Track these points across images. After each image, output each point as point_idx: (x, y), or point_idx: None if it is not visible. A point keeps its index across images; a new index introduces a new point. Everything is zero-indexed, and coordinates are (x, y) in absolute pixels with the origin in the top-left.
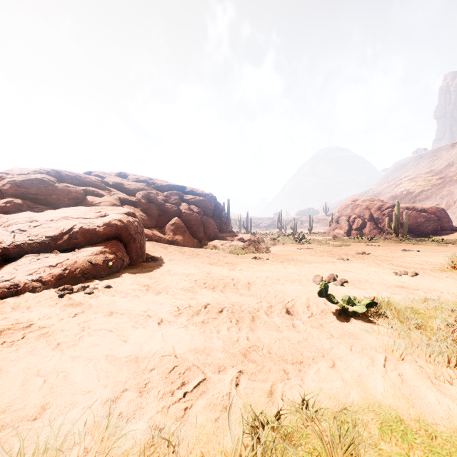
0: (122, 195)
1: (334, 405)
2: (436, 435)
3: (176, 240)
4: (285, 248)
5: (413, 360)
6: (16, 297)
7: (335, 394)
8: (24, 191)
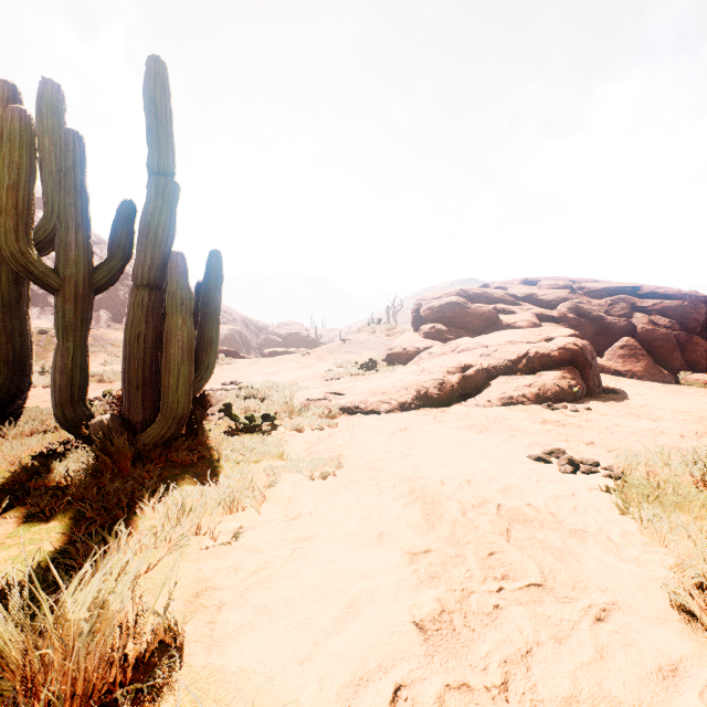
0: (537, 310)
1: None
2: None
3: (628, 371)
4: None
5: None
6: (514, 406)
7: None
8: (441, 315)
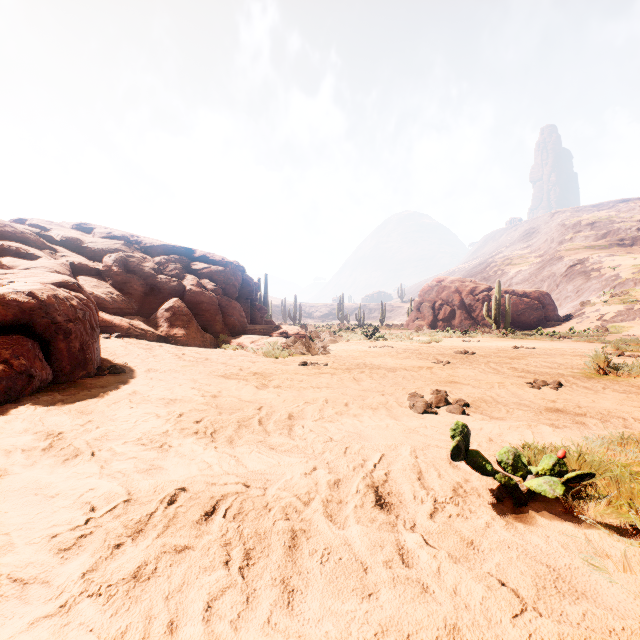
0: (77, 258)
1: None
2: None
3: (173, 336)
4: (352, 347)
5: None
6: None
7: None
8: None
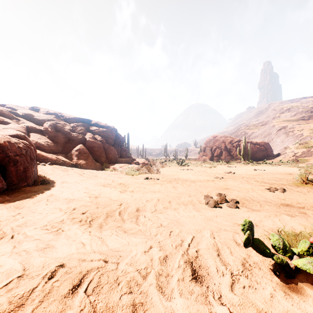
0: (30, 124)
1: None
2: None
3: (79, 164)
4: (171, 169)
5: None
6: None
7: None
8: None
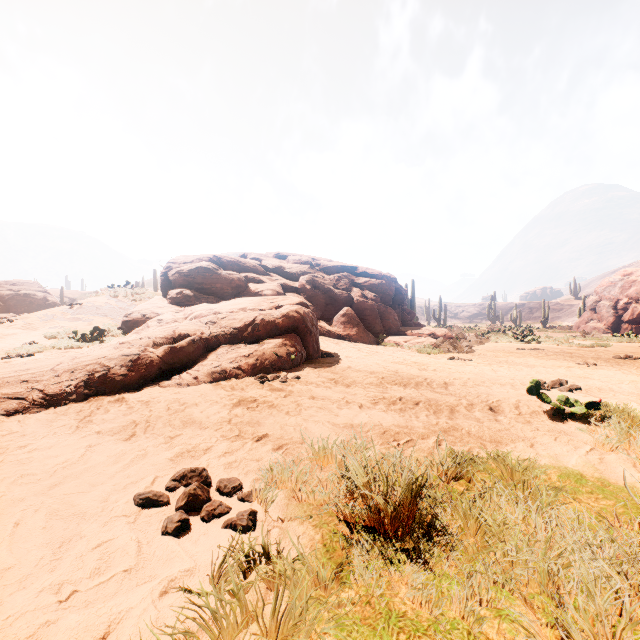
0: (283, 281)
1: (523, 463)
2: (609, 485)
3: (347, 335)
4: (498, 348)
5: (625, 452)
6: (226, 381)
7: (526, 458)
8: (191, 280)
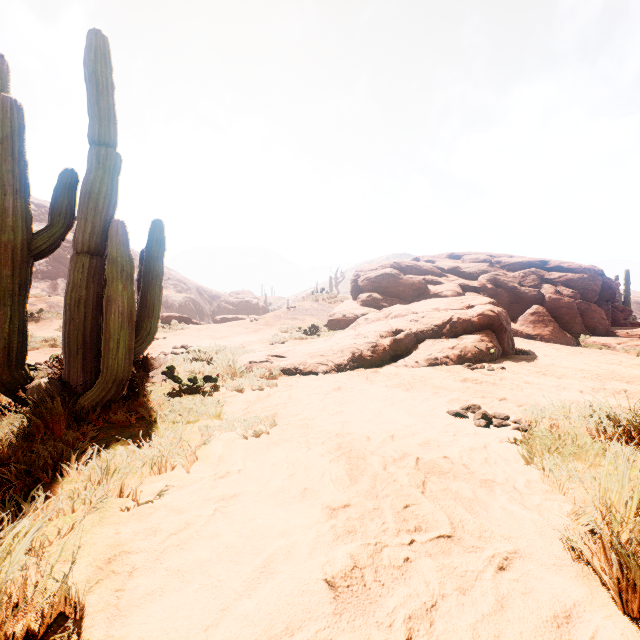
0: (461, 281)
1: None
2: None
3: (537, 335)
4: None
5: None
6: (439, 366)
7: None
8: (377, 285)
